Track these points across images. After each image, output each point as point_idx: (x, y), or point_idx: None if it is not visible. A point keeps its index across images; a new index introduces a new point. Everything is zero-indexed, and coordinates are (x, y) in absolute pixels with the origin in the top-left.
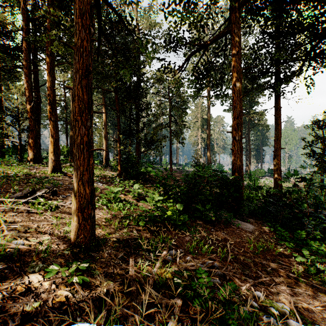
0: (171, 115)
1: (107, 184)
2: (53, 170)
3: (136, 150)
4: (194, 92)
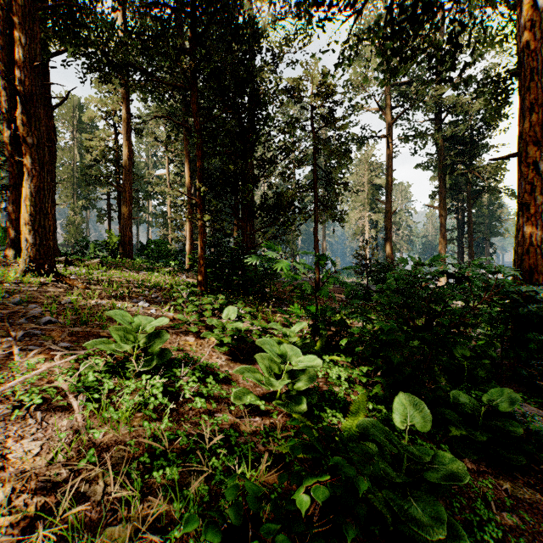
0: (317, 165)
1: (162, 305)
2: (29, 268)
3: (241, 226)
4: (383, 81)
